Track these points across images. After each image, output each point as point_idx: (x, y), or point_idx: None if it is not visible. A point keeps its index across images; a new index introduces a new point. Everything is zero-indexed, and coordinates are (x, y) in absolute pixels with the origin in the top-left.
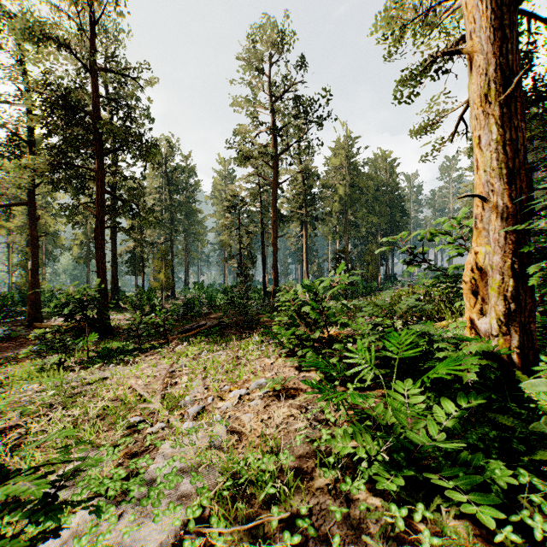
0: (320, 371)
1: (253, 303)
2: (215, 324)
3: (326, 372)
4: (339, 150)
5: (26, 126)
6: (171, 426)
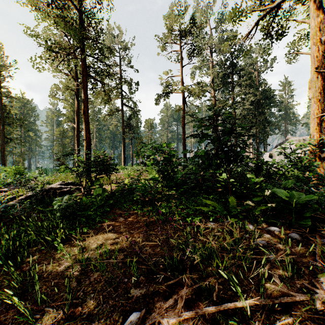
0: None
1: None
2: None
3: None
4: None
5: None
6: None
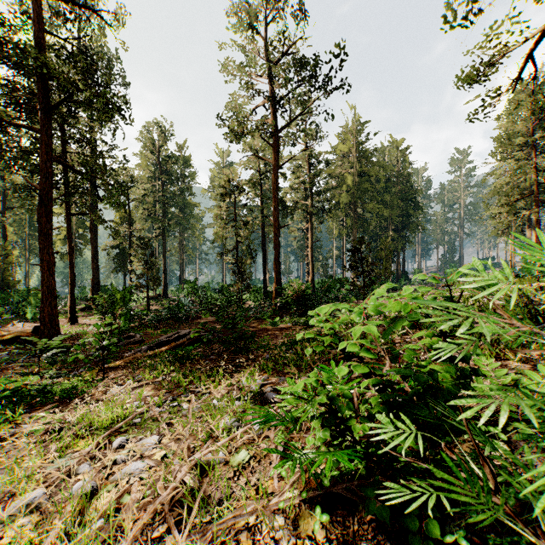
0: None
1: (252, 305)
2: (193, 339)
3: None
4: (347, 136)
5: None
6: None
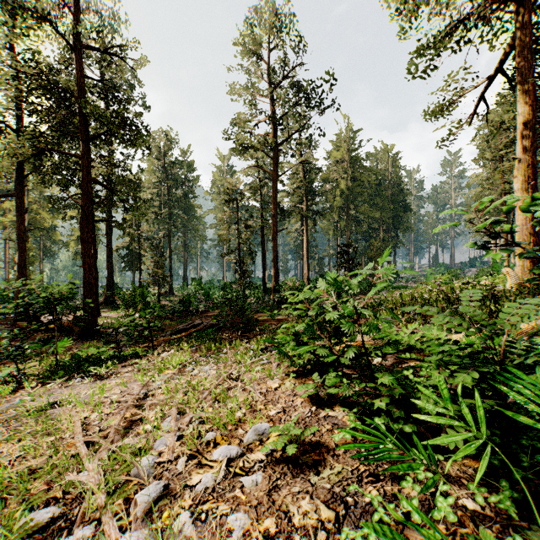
0: (354, 415)
1: (252, 300)
2: (210, 325)
3: (357, 409)
4: (341, 143)
5: (13, 114)
6: (99, 537)
